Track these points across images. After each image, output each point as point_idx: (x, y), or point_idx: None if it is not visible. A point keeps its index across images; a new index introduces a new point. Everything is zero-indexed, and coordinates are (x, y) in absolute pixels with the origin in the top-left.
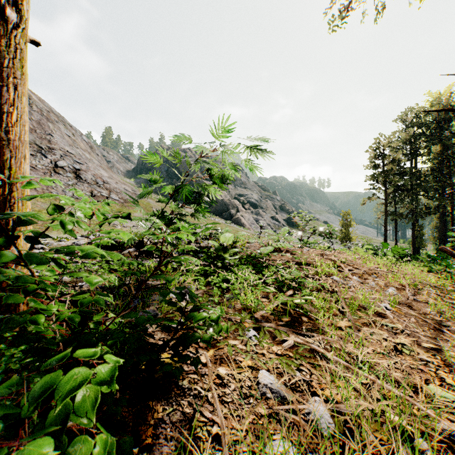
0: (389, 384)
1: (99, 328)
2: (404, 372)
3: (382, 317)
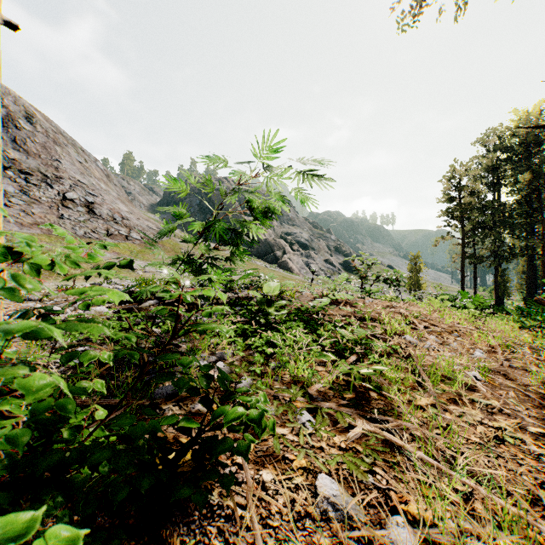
0: (495, 492)
1: (79, 436)
2: (510, 472)
3: (471, 390)
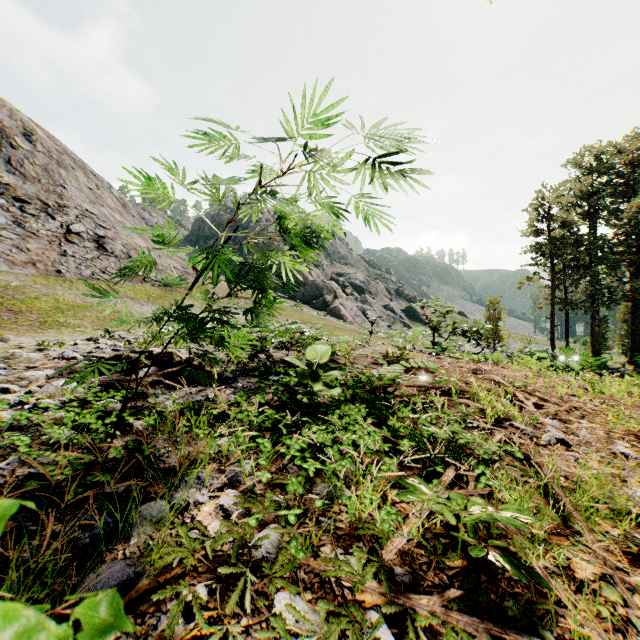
0: None
1: None
2: None
3: None
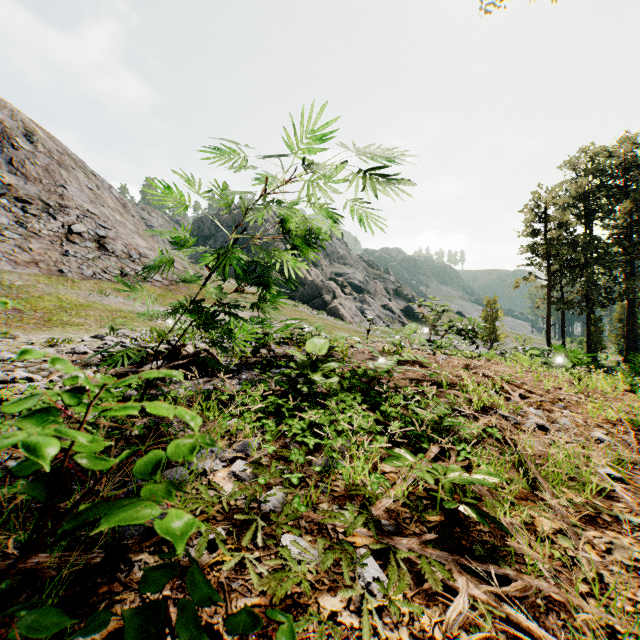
0: None
1: None
2: None
3: (607, 498)
